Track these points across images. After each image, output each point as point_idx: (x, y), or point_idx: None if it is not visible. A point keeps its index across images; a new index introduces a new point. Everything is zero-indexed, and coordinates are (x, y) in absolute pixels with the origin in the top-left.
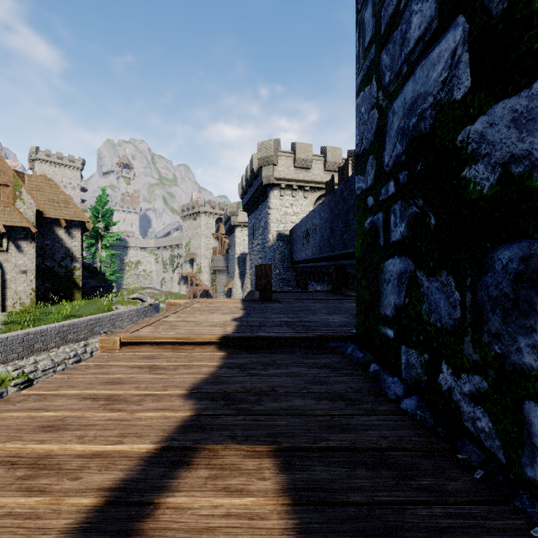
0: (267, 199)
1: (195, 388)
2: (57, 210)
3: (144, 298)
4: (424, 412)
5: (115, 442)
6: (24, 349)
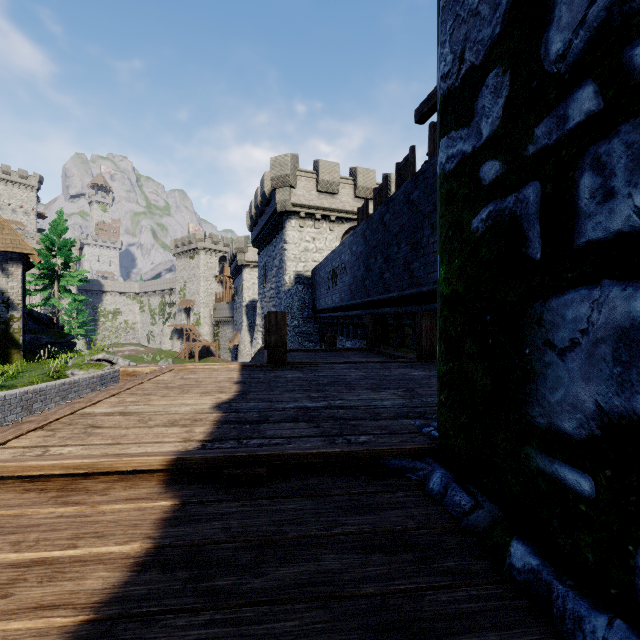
0: (283, 231)
1: None
2: None
3: (113, 360)
4: None
5: None
6: None
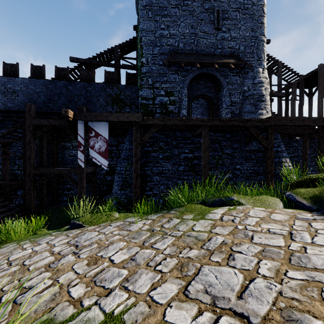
0: None
1: None
2: None
3: None
4: None
5: None
6: None
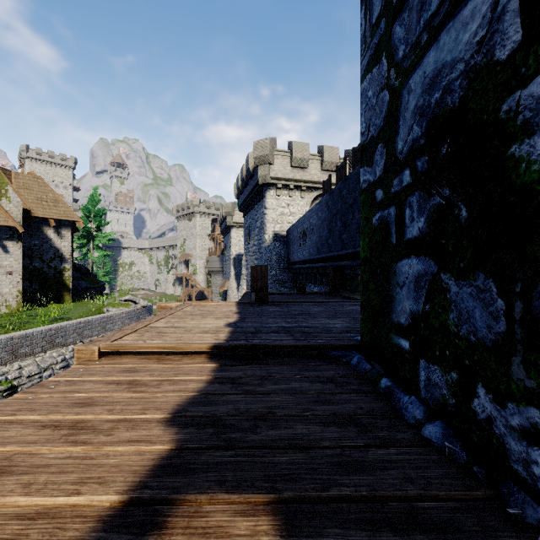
0: (263, 199)
1: (179, 411)
2: (46, 209)
3: (136, 300)
4: (452, 443)
5: (70, 492)
6: (8, 354)
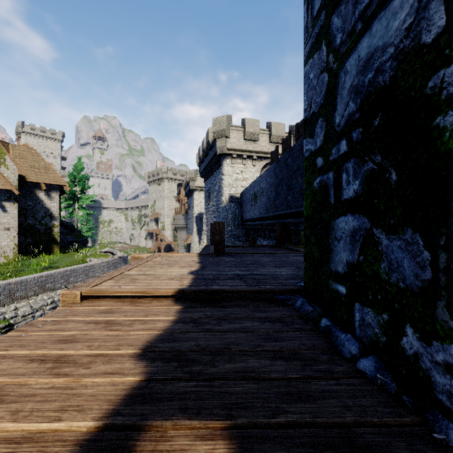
0: (221, 167)
1: (148, 347)
2: (38, 175)
3: (114, 252)
4: (384, 375)
5: (52, 419)
6: (6, 297)
